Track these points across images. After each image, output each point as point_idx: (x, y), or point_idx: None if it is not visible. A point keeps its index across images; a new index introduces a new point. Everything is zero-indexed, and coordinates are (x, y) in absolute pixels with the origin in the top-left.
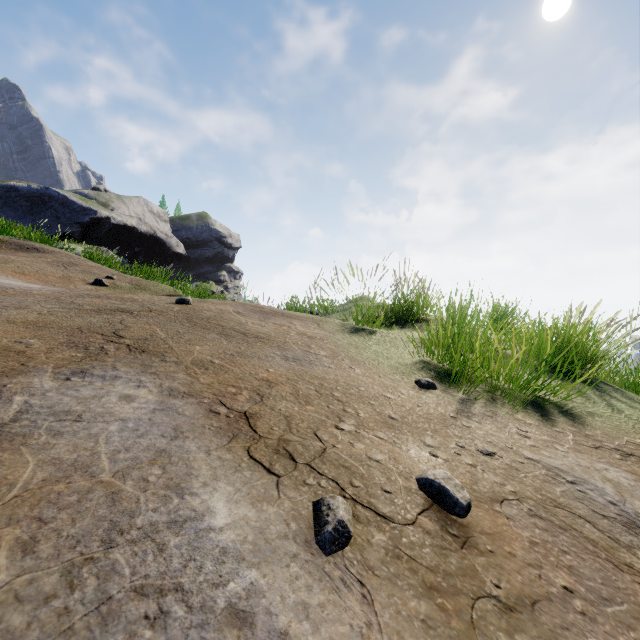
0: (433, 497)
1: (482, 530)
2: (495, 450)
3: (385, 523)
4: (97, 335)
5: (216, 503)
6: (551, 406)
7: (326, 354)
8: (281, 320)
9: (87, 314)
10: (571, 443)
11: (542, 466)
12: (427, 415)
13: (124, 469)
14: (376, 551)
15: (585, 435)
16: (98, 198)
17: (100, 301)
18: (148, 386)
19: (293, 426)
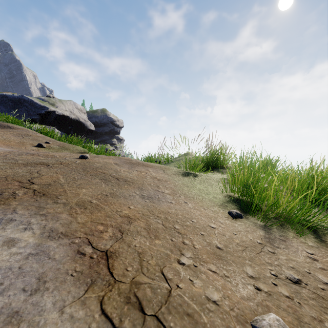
0: None
1: None
2: (299, 276)
3: None
4: (16, 182)
5: None
6: (318, 229)
7: (169, 192)
8: (141, 168)
9: (17, 166)
10: None
11: None
12: (242, 243)
13: None
14: None
15: None
16: (49, 101)
17: (31, 157)
18: (33, 228)
19: (144, 264)
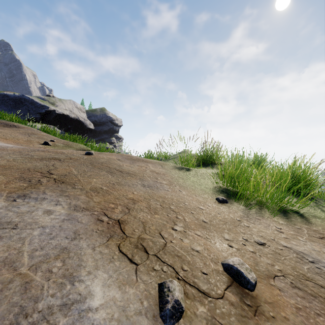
0: (233, 276)
1: (265, 300)
2: (265, 241)
3: (204, 298)
4: (38, 173)
5: (95, 287)
6: (291, 212)
7: (166, 183)
8: (142, 163)
9: (35, 161)
10: (307, 235)
11: (293, 251)
12: (224, 219)
13: (37, 263)
14: (200, 321)
15: (313, 230)
16: (49, 100)
17: (43, 153)
18: (62, 204)
19: (147, 228)
